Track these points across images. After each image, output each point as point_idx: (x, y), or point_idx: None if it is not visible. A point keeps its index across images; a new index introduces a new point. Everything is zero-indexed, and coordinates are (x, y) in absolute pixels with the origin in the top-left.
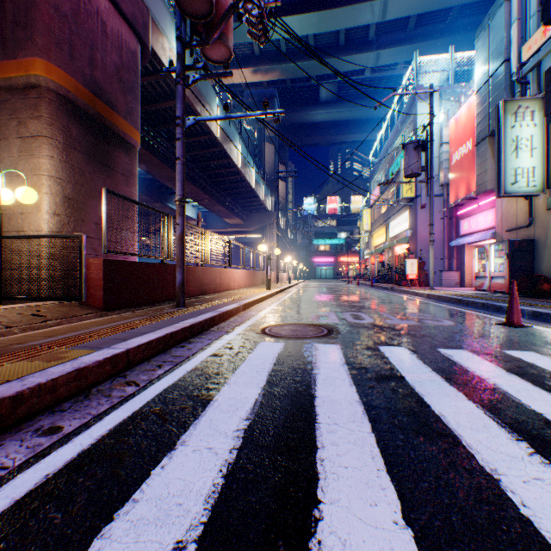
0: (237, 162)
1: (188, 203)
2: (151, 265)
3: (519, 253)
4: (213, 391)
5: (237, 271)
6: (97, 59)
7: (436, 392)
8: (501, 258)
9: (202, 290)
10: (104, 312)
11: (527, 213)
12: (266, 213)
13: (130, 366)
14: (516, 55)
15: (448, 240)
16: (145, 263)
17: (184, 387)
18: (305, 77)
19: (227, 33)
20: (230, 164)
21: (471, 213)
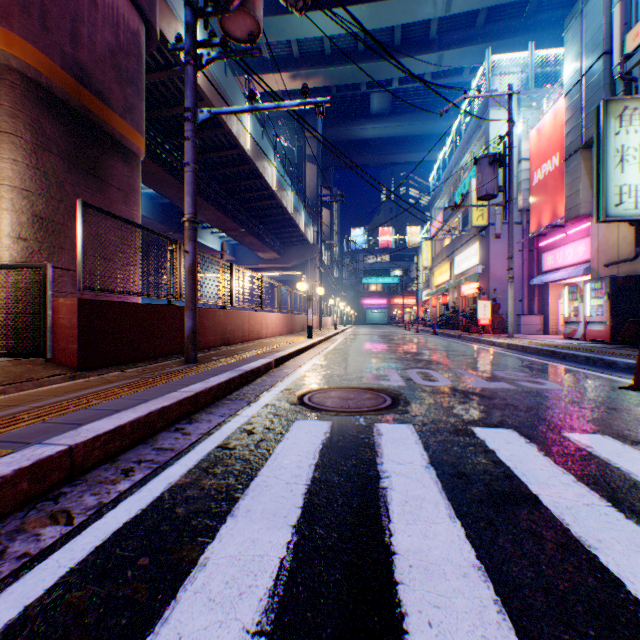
0: (271, 183)
1: (213, 234)
2: (152, 307)
3: (623, 293)
4: (202, 537)
5: (270, 315)
6: (82, 35)
7: (612, 537)
8: (599, 299)
9: (225, 339)
10: (79, 372)
11: (633, 242)
12: (307, 246)
13: (76, 474)
14: (618, 45)
15: (528, 278)
16: (143, 304)
17: (153, 527)
18: (353, 85)
19: None
20: (263, 185)
21: (557, 245)
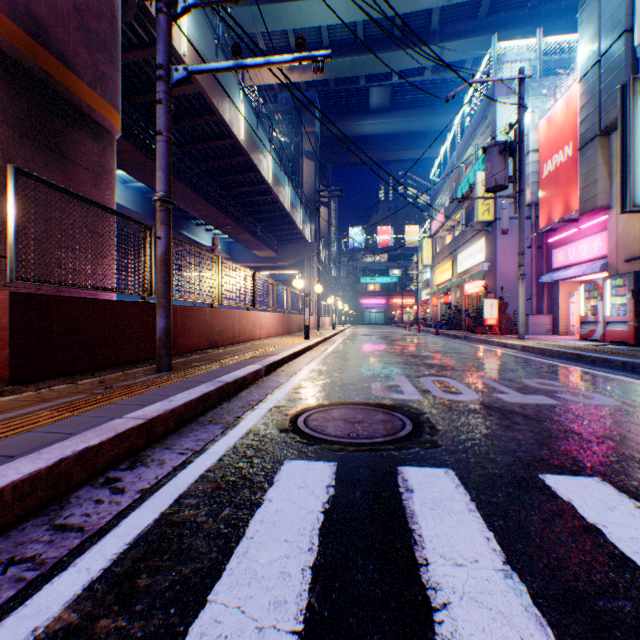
0: (267, 177)
1: (208, 231)
2: (117, 304)
3: None
4: None
5: (264, 315)
6: None
7: None
8: (622, 297)
9: (212, 341)
10: (10, 386)
11: None
12: (304, 244)
13: None
14: None
15: (537, 275)
16: (105, 300)
17: None
18: (352, 78)
19: None
20: (258, 179)
21: (568, 240)
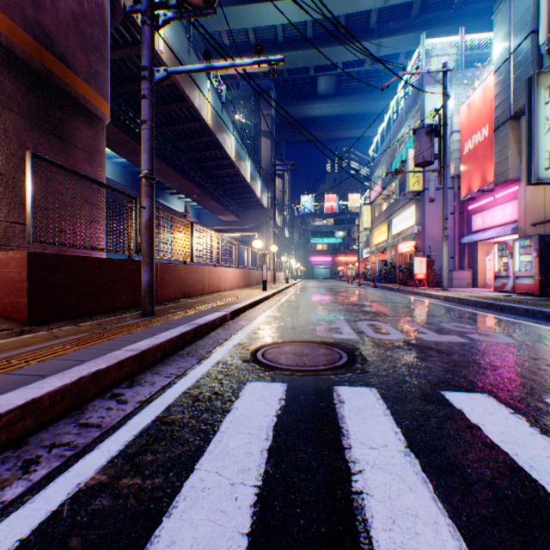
0: (230, 153)
1: (180, 199)
2: (110, 262)
3: None
4: None
5: (228, 270)
6: None
7: None
8: (528, 255)
9: (185, 292)
10: (28, 327)
11: None
12: (262, 210)
13: None
14: (545, 24)
15: (459, 237)
16: (100, 258)
17: None
18: (302, 69)
19: None
20: (223, 155)
21: (485, 207)
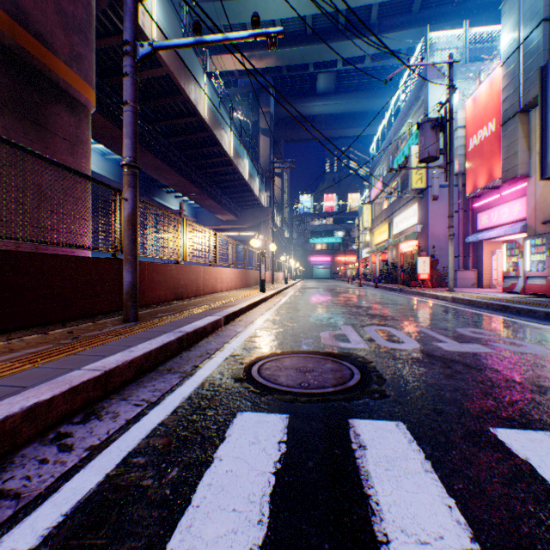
0: (228, 150)
1: (177, 198)
2: (89, 260)
3: None
4: None
5: (225, 270)
6: None
7: None
8: (540, 255)
9: (177, 294)
10: None
11: None
12: (261, 209)
13: None
14: None
15: (463, 236)
16: (76, 256)
17: None
18: (302, 66)
19: None
20: (221, 152)
21: (491, 205)
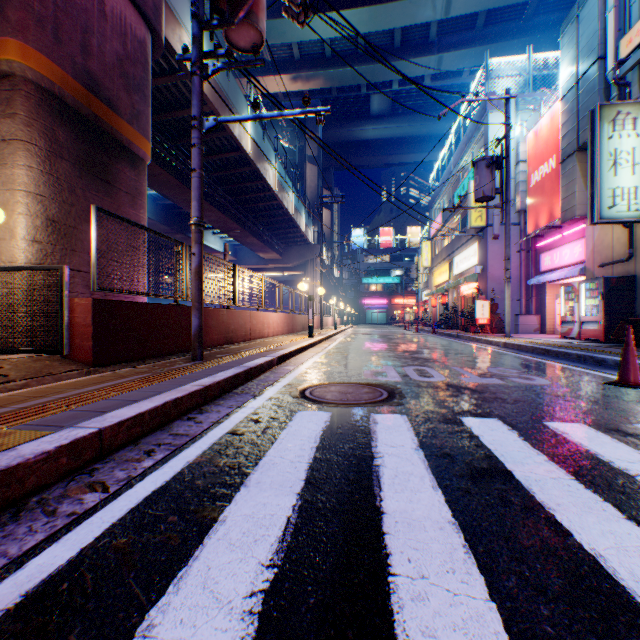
0: (272, 184)
1: (215, 234)
2: (159, 307)
3: (617, 293)
4: (220, 501)
5: (272, 315)
6: (92, 46)
7: (569, 502)
8: (594, 299)
9: (228, 338)
10: (93, 368)
11: (626, 243)
12: (308, 246)
13: (104, 453)
14: (612, 51)
15: (526, 278)
16: (151, 304)
17: (177, 494)
18: (353, 86)
19: (257, 11)
20: (264, 187)
21: (554, 246)
